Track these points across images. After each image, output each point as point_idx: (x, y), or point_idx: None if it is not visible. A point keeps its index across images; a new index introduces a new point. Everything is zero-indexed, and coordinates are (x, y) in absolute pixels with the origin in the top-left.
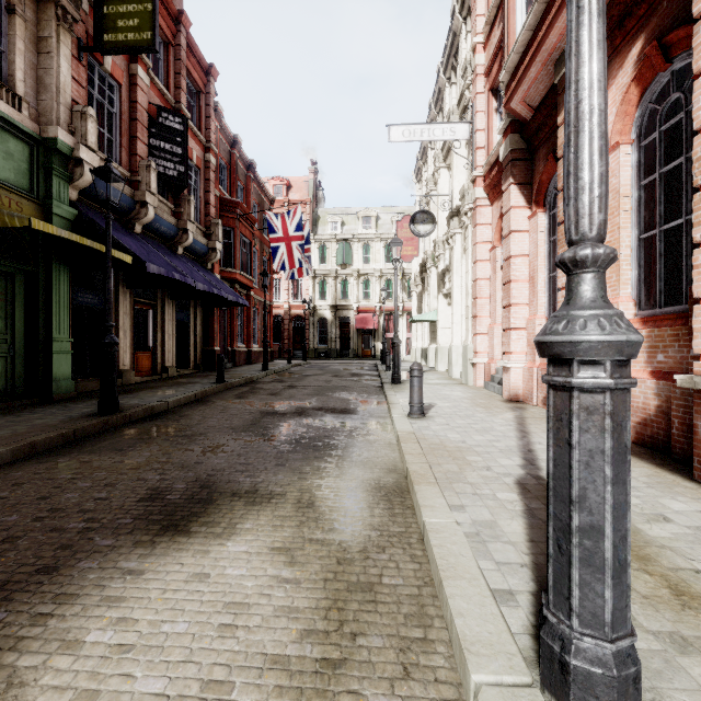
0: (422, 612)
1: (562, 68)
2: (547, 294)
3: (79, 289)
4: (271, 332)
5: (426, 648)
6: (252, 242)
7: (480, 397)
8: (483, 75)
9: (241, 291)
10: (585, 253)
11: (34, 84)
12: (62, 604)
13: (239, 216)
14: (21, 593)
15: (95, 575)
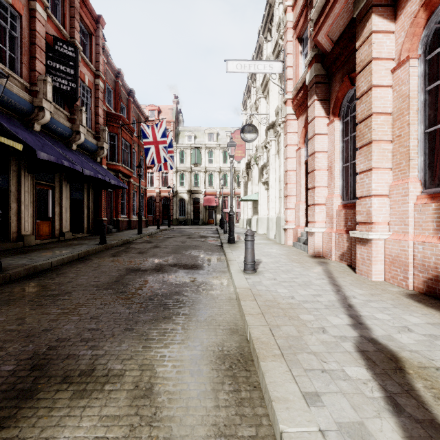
0: None
1: (361, 3)
2: (341, 179)
3: None
4: (146, 207)
5: None
6: (131, 145)
7: (292, 253)
8: (292, 27)
9: (124, 179)
10: None
11: None
12: None
13: (121, 125)
14: None
15: None
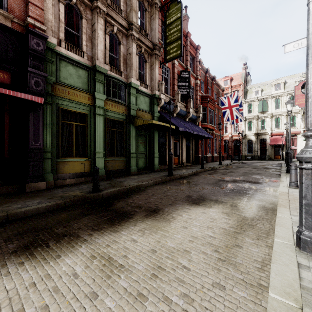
0: (268, 233)
1: None
2: None
3: (159, 137)
4: (222, 148)
5: (266, 238)
6: (214, 110)
7: None
8: None
9: (209, 132)
10: (307, 134)
11: (150, 80)
12: (176, 210)
13: (208, 101)
14: (168, 207)
15: (180, 207)
